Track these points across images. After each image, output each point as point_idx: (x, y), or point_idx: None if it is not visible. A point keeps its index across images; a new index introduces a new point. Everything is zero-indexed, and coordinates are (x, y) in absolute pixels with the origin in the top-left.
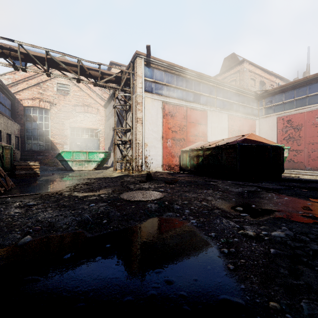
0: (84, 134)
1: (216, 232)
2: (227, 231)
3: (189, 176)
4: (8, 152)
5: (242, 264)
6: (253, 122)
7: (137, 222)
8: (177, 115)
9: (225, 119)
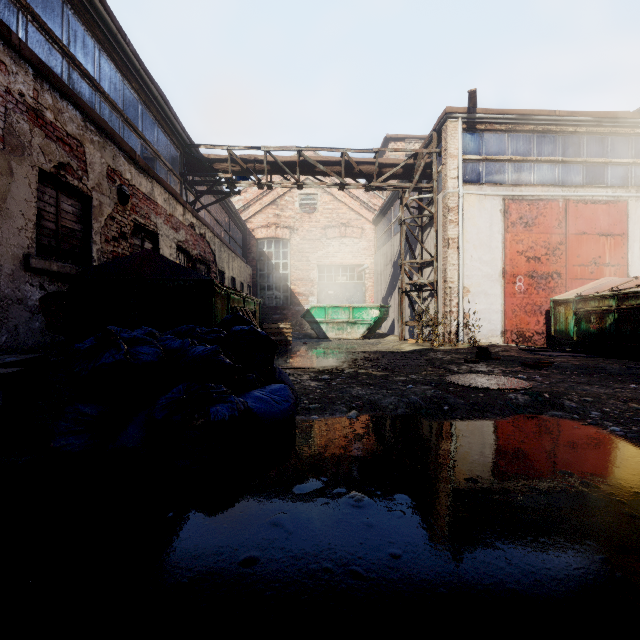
0: (339, 277)
1: None
2: None
3: (577, 356)
4: (258, 309)
5: None
6: None
7: (499, 417)
8: (539, 222)
9: None
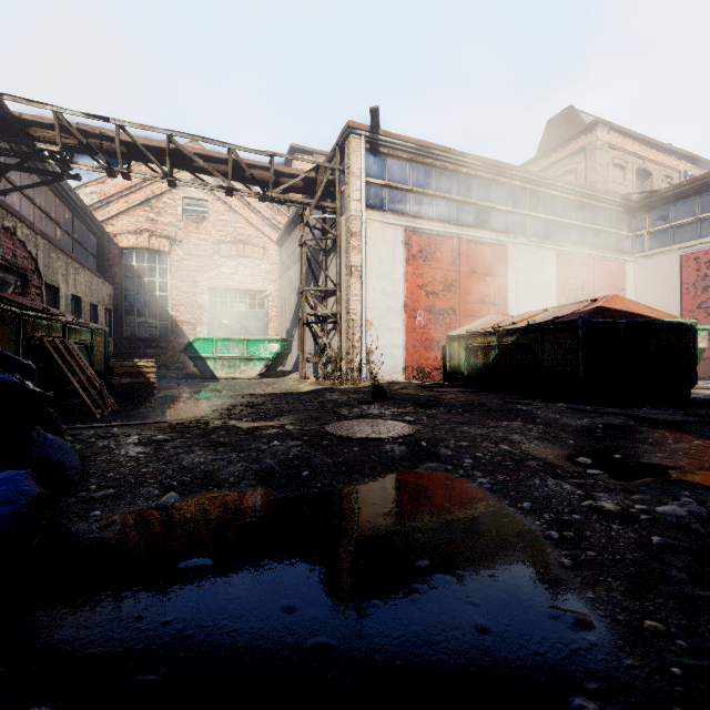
0: (236, 303)
1: (534, 501)
2: (558, 501)
3: (466, 392)
4: (100, 341)
5: (590, 559)
6: (620, 268)
7: (368, 479)
8: (437, 257)
9: (550, 262)
